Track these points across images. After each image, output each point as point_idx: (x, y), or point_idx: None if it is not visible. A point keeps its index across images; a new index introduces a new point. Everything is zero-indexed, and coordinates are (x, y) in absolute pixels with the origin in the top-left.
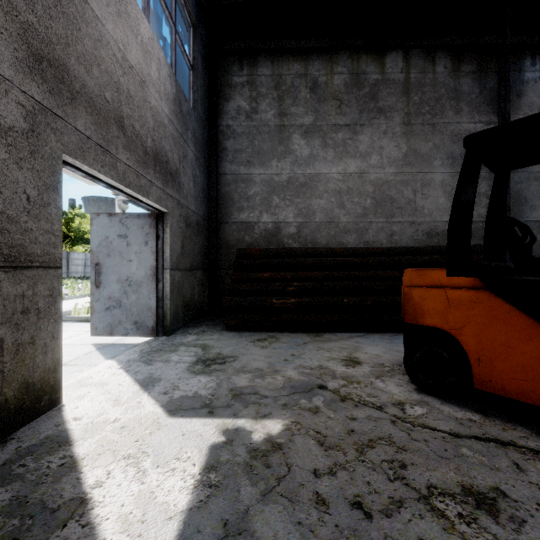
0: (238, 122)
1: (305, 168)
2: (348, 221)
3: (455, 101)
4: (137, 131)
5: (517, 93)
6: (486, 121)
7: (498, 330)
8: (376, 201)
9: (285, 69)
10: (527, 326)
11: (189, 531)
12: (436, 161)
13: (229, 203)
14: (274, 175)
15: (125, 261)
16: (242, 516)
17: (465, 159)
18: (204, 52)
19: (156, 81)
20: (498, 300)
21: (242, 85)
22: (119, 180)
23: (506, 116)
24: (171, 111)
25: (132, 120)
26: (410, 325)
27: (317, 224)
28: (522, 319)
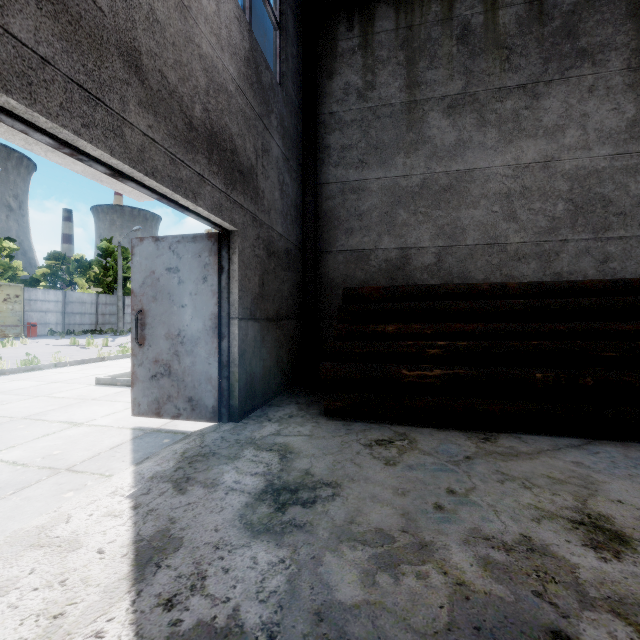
0: (346, 106)
1: (448, 162)
2: (523, 241)
3: None
4: (171, 84)
5: None
6: None
7: None
8: (575, 205)
9: (417, 16)
10: None
11: None
12: None
13: (332, 224)
14: (400, 178)
15: (176, 307)
16: None
17: None
18: (298, 10)
19: (212, 17)
20: None
21: (352, 52)
22: (129, 161)
23: None
24: (241, 75)
25: (159, 62)
26: None
27: (469, 247)
28: None
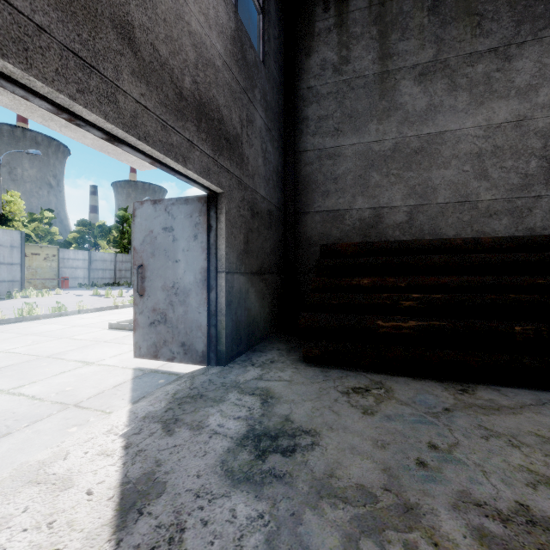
0: (322, 81)
1: (419, 126)
2: (495, 198)
3: None
4: (162, 57)
5: None
6: None
7: None
8: (549, 161)
9: None
10: None
11: None
12: None
13: (310, 188)
14: (373, 144)
15: (170, 262)
16: None
17: None
18: None
19: None
20: None
21: (328, 30)
22: (122, 126)
23: None
24: (228, 52)
25: (151, 36)
26: None
27: (440, 206)
28: None
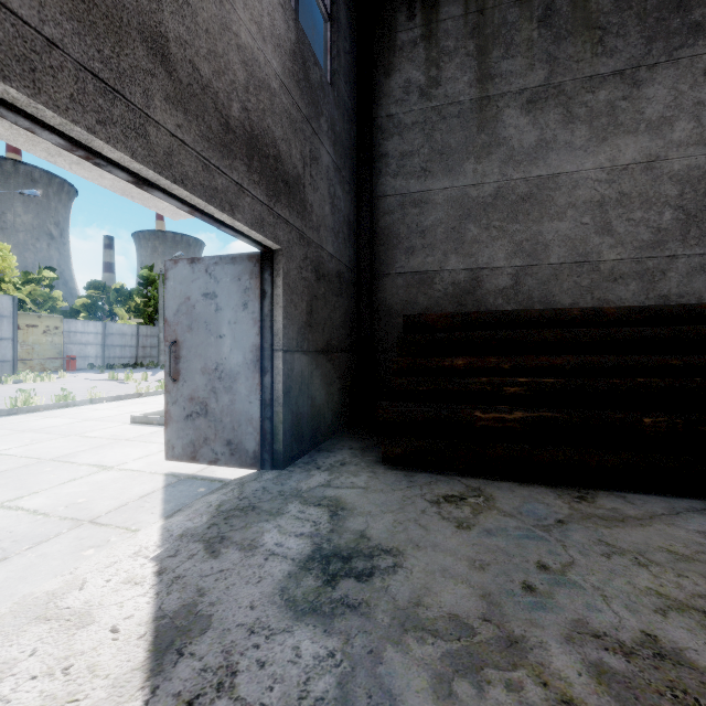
0: (406, 107)
1: (527, 167)
2: (621, 258)
3: None
4: (204, 78)
5: None
6: None
7: None
8: (686, 213)
9: None
10: None
11: None
12: None
13: (391, 243)
14: (469, 188)
15: (213, 338)
16: None
17: None
18: None
19: (252, 2)
20: None
21: (413, 44)
22: (154, 165)
23: None
24: (286, 71)
25: (190, 52)
26: None
27: (553, 267)
28: None
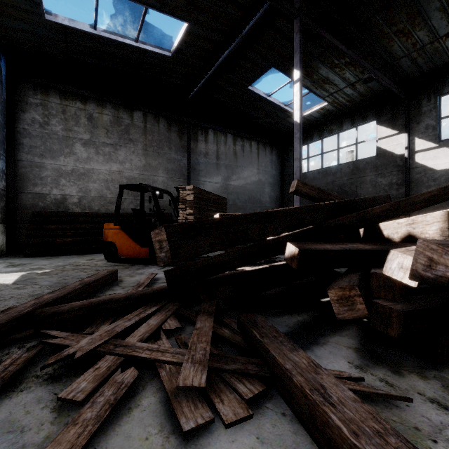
0: (33, 128)
1: (84, 164)
2: (112, 197)
3: (169, 143)
4: None
5: (195, 145)
6: (183, 155)
7: (123, 240)
8: None
9: (70, 103)
10: (127, 238)
11: (19, 279)
12: (160, 171)
13: (25, 180)
14: (62, 166)
15: None
16: (34, 277)
17: (119, 191)
18: (4, 78)
19: None
20: (123, 232)
21: (37, 105)
22: None
23: (189, 155)
24: None
25: None
26: (105, 241)
27: (93, 197)
28: (127, 236)
